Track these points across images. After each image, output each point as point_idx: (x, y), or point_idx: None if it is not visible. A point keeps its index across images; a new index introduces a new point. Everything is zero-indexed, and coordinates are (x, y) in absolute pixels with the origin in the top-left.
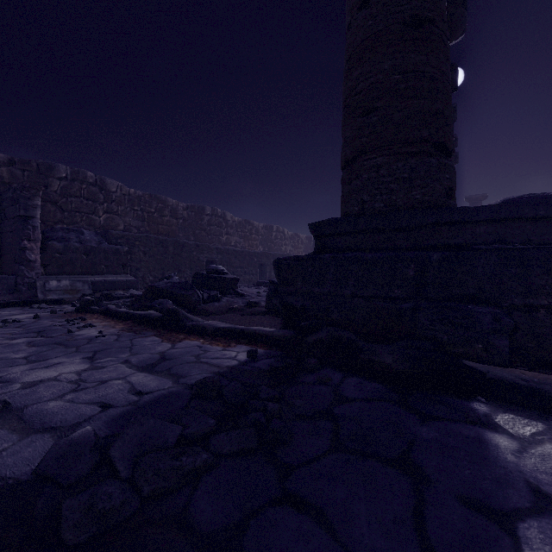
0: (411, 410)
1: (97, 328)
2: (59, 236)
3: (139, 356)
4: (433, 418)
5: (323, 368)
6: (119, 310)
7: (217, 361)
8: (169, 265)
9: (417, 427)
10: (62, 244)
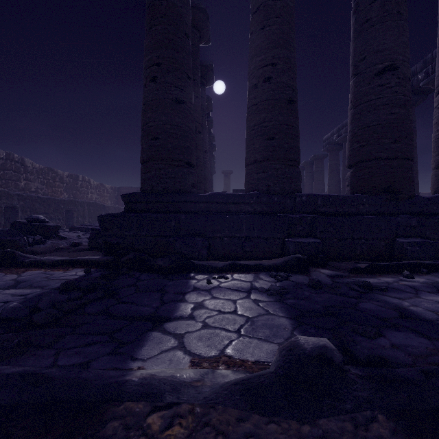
0: (168, 279)
1: None
2: None
3: None
4: (175, 280)
5: (131, 272)
6: None
7: (64, 277)
8: None
9: (168, 282)
10: None
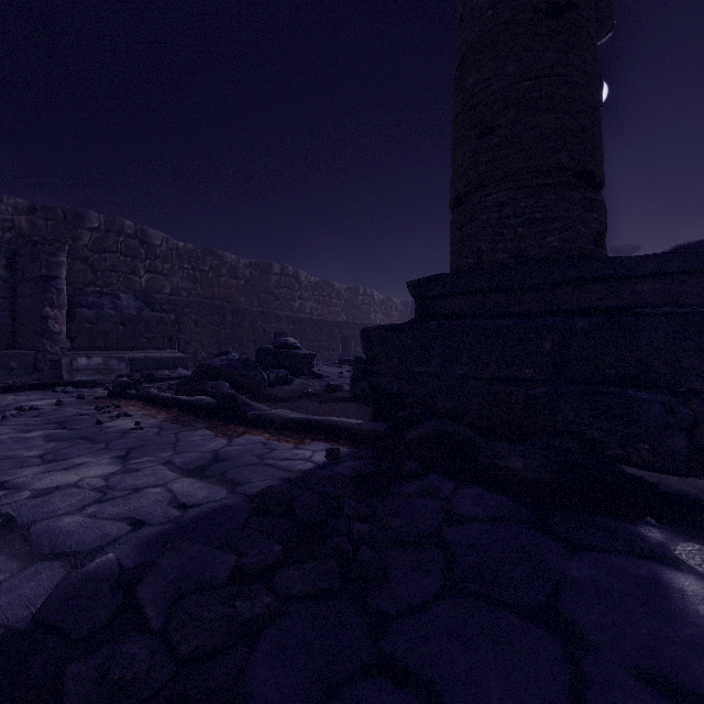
0: (553, 536)
1: (133, 418)
2: (90, 302)
3: (185, 456)
4: (585, 548)
5: (428, 475)
6: (162, 396)
7: (287, 464)
8: (227, 337)
9: (564, 561)
10: (93, 311)
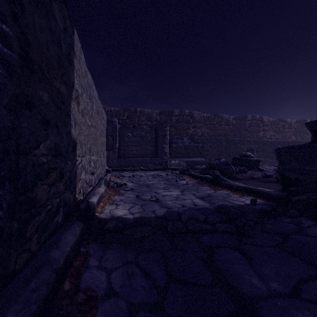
0: None
1: (186, 180)
2: (175, 141)
3: (199, 193)
4: None
5: (301, 217)
6: (195, 174)
7: (233, 201)
8: (223, 152)
9: None
10: (176, 145)
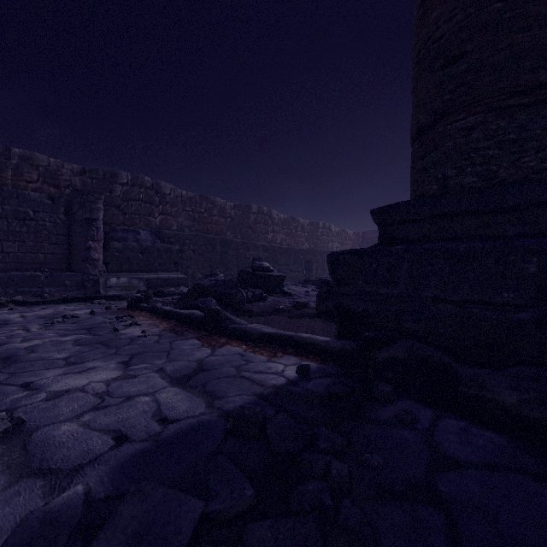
0: None
1: (141, 326)
2: (119, 236)
3: (175, 364)
4: None
5: (401, 399)
6: (164, 309)
7: (261, 377)
8: (217, 262)
9: None
10: (121, 244)
